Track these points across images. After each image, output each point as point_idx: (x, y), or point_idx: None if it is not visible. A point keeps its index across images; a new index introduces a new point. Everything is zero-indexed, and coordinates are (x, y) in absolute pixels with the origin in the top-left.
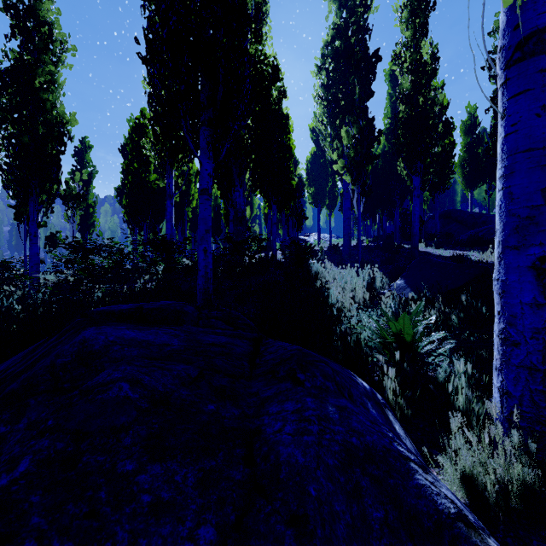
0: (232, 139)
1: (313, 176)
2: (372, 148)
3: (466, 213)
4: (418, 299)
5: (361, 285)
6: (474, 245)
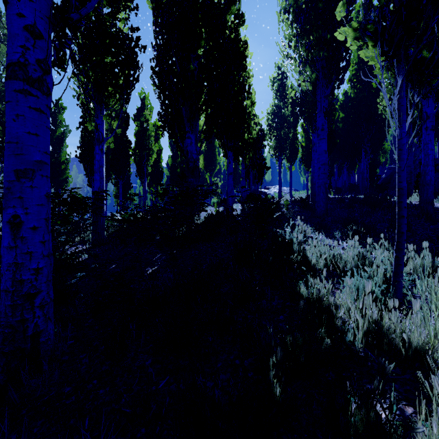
0: None
1: (274, 127)
2: None
3: None
4: None
5: None
6: None
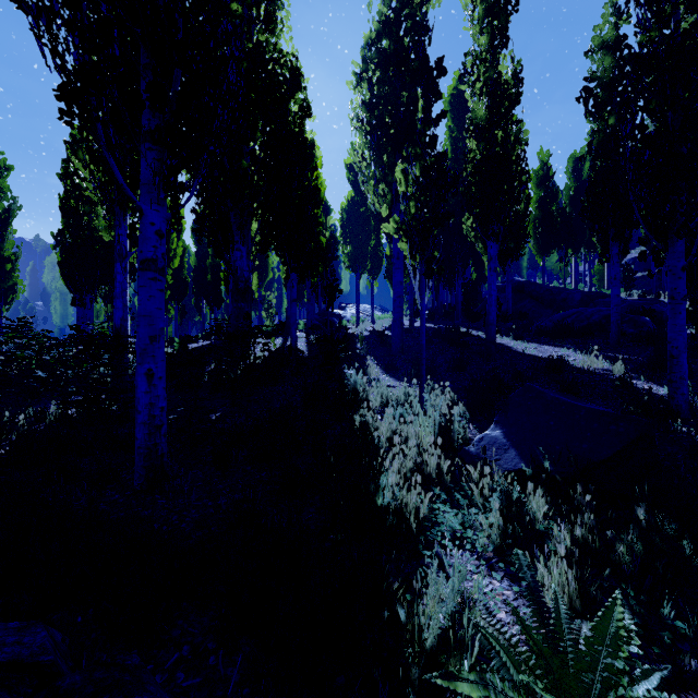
0: (206, 170)
1: (350, 230)
2: (444, 200)
3: (542, 287)
4: (532, 474)
5: (429, 430)
6: (562, 335)
